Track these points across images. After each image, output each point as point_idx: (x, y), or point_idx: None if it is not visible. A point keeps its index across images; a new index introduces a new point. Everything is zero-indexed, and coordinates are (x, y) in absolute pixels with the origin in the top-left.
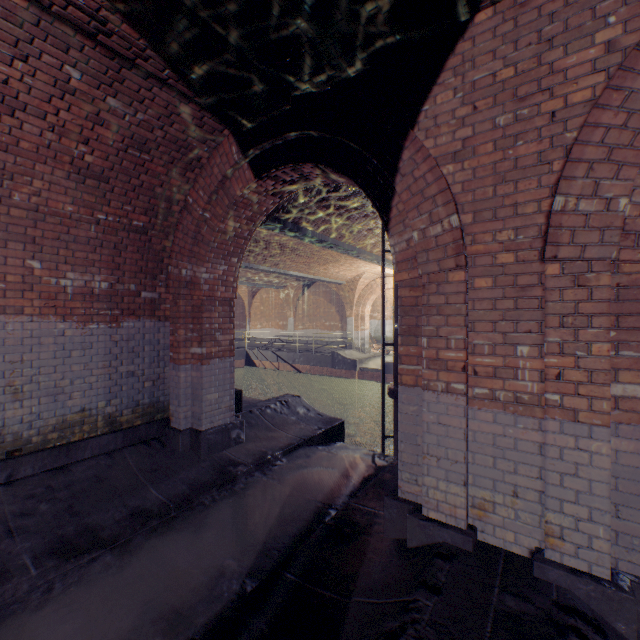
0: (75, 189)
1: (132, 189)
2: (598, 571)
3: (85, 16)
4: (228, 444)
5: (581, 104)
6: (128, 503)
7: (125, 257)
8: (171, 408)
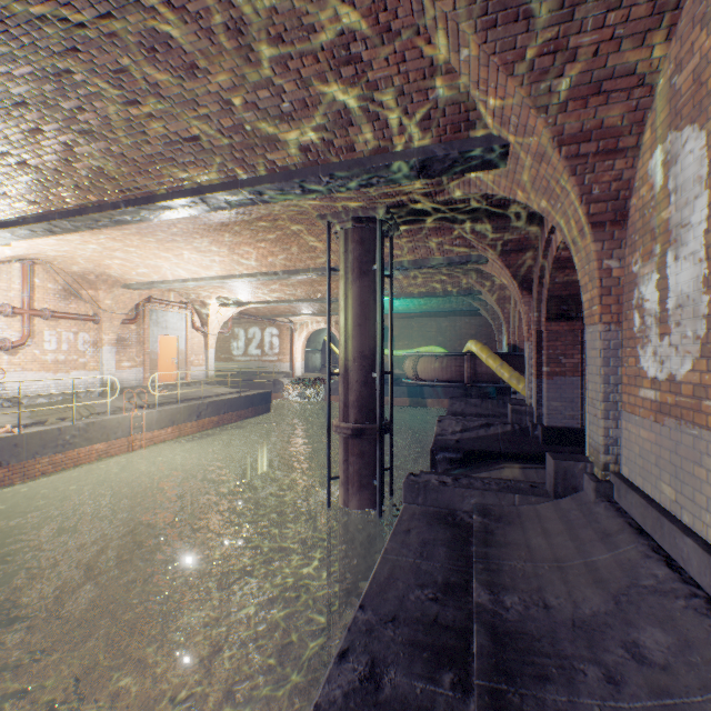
0: None
1: None
2: None
3: None
4: None
5: None
6: None
7: None
8: None
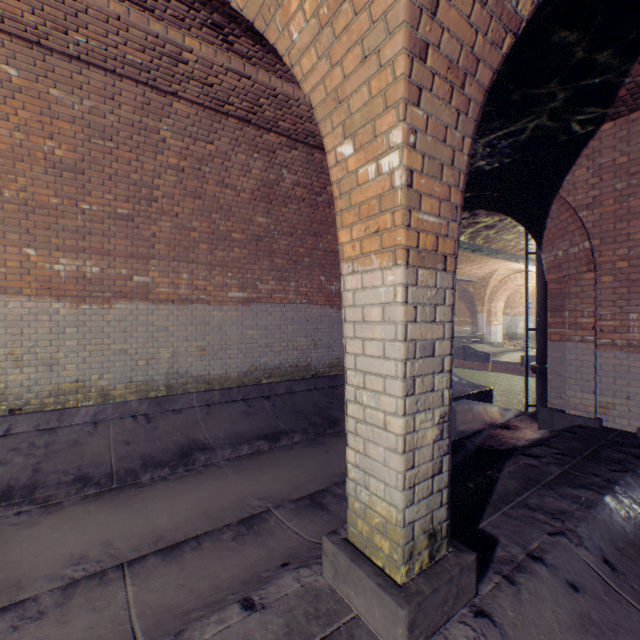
0: None
1: None
2: None
3: None
4: None
5: None
6: None
7: None
8: None
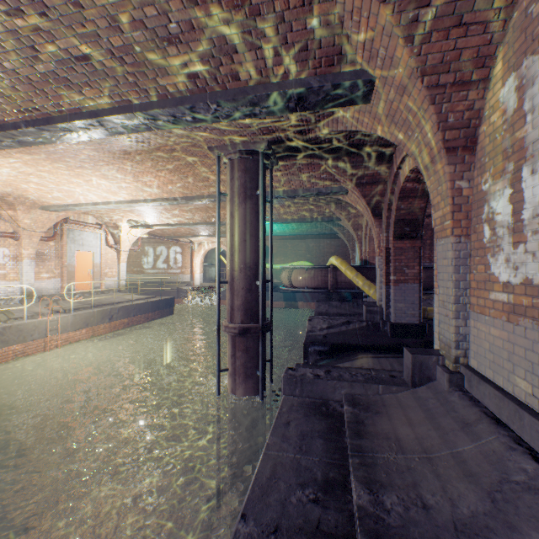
0: None
1: None
2: None
3: None
4: None
5: None
6: None
7: None
8: None
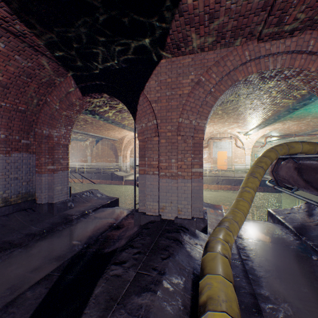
0: None
1: (20, 93)
2: (189, 217)
3: (17, 30)
4: (66, 209)
5: (186, 94)
6: (22, 232)
7: (14, 123)
8: (37, 194)
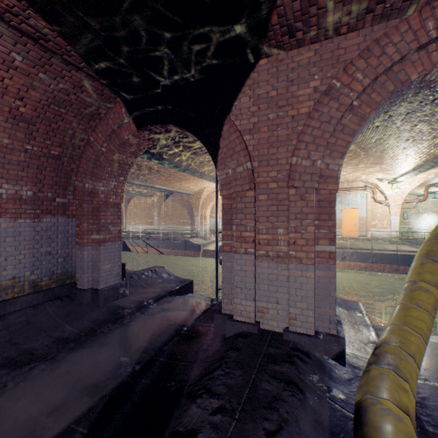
0: (11, 128)
1: (52, 130)
2: (310, 332)
3: (33, 30)
4: (117, 297)
5: (304, 114)
6: (52, 335)
7: (45, 175)
8: (77, 275)
